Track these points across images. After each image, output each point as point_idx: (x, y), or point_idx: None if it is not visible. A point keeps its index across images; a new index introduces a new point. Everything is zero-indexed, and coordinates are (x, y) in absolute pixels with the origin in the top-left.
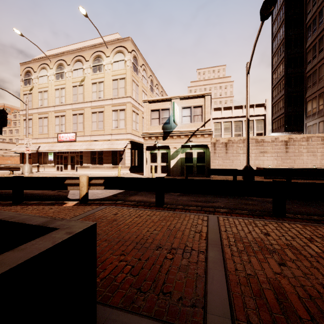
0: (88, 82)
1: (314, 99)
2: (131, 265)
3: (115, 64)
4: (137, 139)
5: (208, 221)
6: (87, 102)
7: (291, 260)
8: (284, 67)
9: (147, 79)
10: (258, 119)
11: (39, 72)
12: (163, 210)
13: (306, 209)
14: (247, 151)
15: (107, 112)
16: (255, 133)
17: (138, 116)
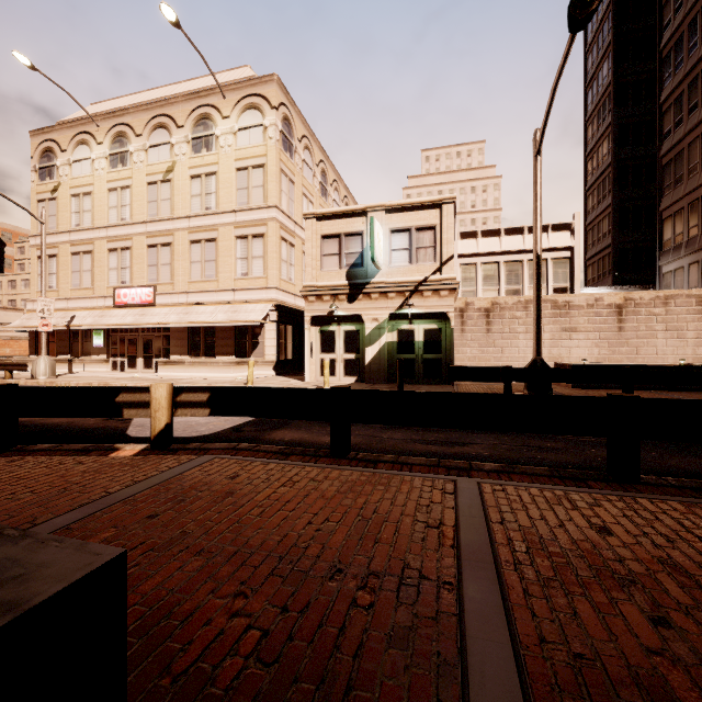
0: (183, 175)
1: (677, 214)
2: (262, 627)
3: (243, 134)
4: (292, 301)
5: (458, 496)
6: (181, 217)
7: (682, 608)
8: (613, 144)
9: (314, 168)
10: (557, 258)
11: (72, 152)
12: (349, 467)
13: (679, 462)
14: (535, 327)
15: (225, 240)
16: (552, 289)
17: (295, 249)
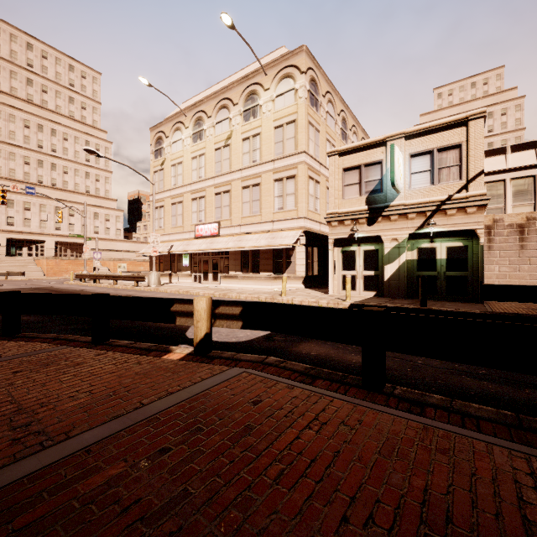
0: (237, 139)
1: None
2: None
3: (279, 100)
4: (318, 227)
5: None
6: (236, 170)
7: None
8: None
9: (335, 117)
10: None
11: (172, 136)
12: (387, 408)
13: None
14: None
15: (266, 183)
16: None
17: (320, 185)
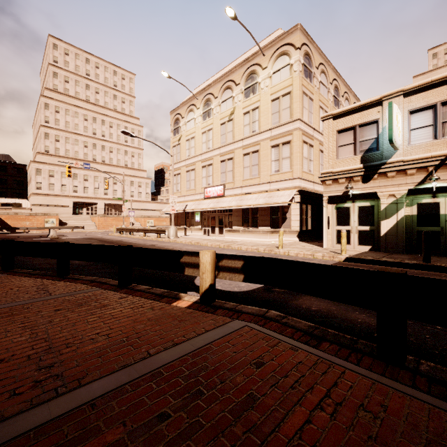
0: (239, 114)
1: None
2: None
3: (275, 75)
4: (311, 187)
5: None
6: (238, 140)
7: None
8: None
9: (328, 86)
10: None
11: (186, 117)
12: (416, 391)
13: None
14: None
15: (264, 150)
16: None
17: (313, 149)
